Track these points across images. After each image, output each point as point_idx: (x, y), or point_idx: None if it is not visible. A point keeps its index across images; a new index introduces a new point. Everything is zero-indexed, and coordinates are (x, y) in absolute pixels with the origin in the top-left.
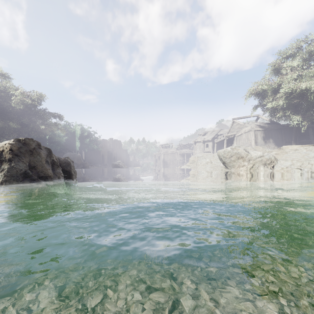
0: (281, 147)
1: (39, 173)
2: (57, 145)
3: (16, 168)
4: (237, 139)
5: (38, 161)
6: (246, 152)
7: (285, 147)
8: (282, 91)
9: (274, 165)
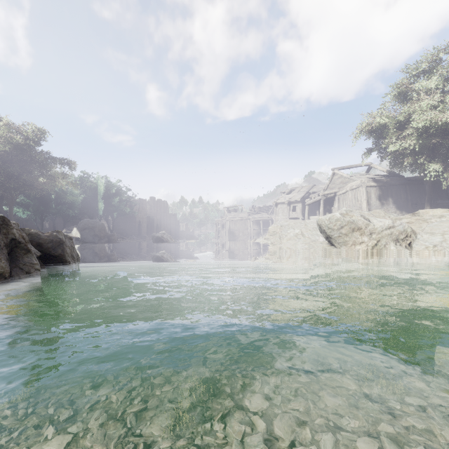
0: (417, 212)
1: None
2: (68, 208)
3: None
4: (340, 199)
5: None
6: (366, 221)
7: (423, 213)
8: (414, 124)
9: (411, 241)
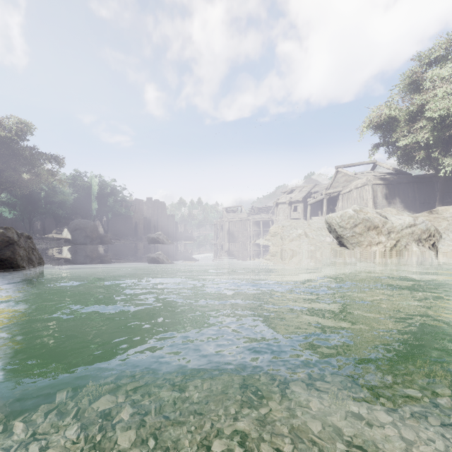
0: (435, 209)
1: None
2: (59, 207)
3: None
4: (344, 198)
5: None
6: (383, 218)
7: (442, 210)
8: (428, 114)
9: (435, 241)
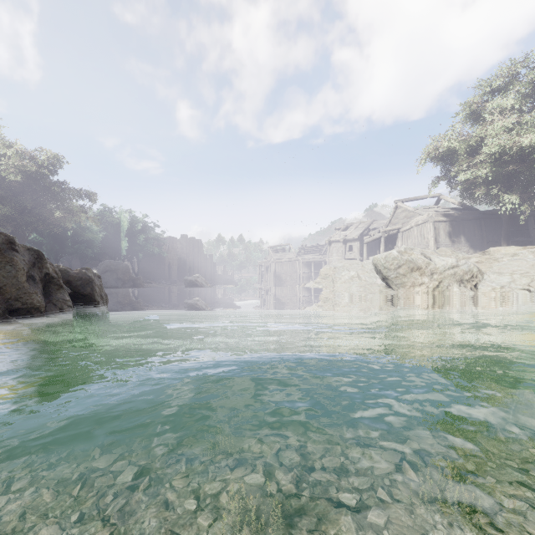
0: (487, 250)
1: (12, 302)
2: (87, 247)
3: None
4: (404, 236)
5: (7, 276)
6: (426, 259)
7: (494, 251)
8: (486, 149)
9: (477, 282)
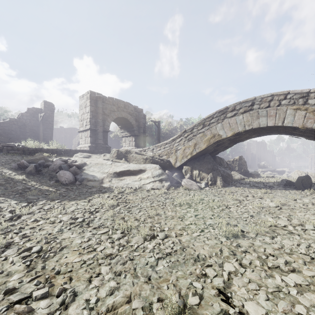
0: None
1: (243, 164)
2: None
3: (239, 163)
4: None
5: (242, 161)
6: None
7: None
8: None
9: None
